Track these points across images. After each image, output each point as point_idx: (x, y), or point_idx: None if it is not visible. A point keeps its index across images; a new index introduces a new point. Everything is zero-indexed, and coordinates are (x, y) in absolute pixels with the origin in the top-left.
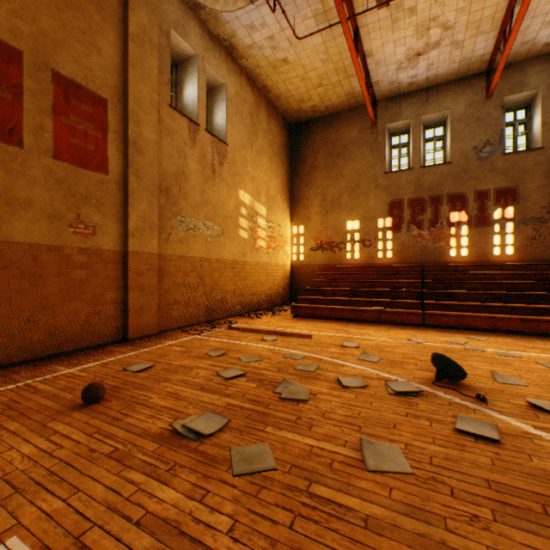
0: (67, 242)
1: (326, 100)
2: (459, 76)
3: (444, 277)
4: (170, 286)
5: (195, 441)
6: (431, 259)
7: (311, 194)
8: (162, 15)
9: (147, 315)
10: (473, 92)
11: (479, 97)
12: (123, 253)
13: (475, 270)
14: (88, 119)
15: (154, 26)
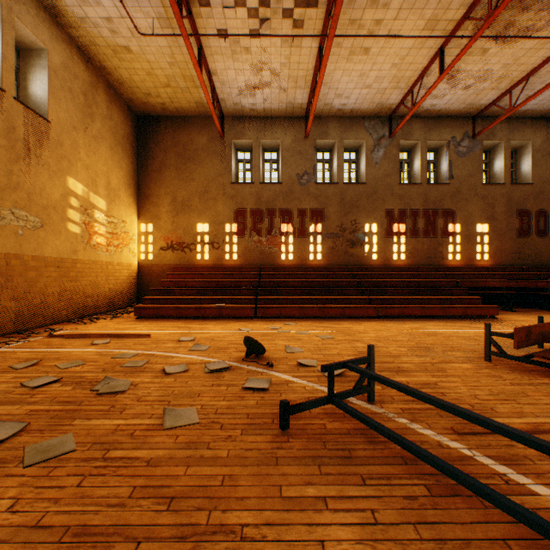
0: None
1: (177, 101)
2: (287, 115)
3: (276, 276)
4: None
5: None
6: (268, 261)
7: (161, 192)
8: None
9: None
10: (297, 130)
11: (300, 135)
12: None
13: (298, 271)
14: None
15: None
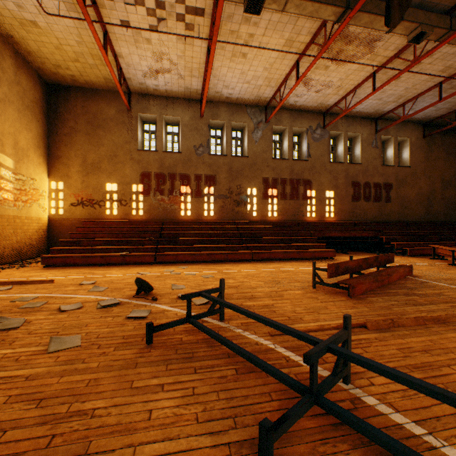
0: None
1: (86, 75)
2: (186, 97)
3: (176, 229)
4: None
5: None
6: (170, 217)
7: (72, 154)
8: None
9: None
10: (194, 110)
11: (197, 115)
12: None
13: (194, 225)
14: None
15: None
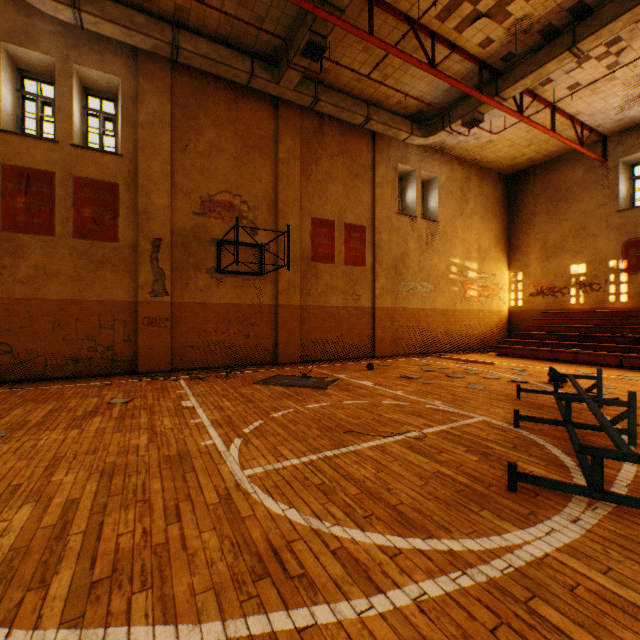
0: (349, 304)
1: (542, 151)
2: None
3: None
4: (397, 327)
5: (408, 378)
6: None
7: (530, 241)
8: (393, 159)
9: (384, 344)
10: None
11: None
12: (372, 308)
13: None
14: (357, 240)
15: (388, 171)
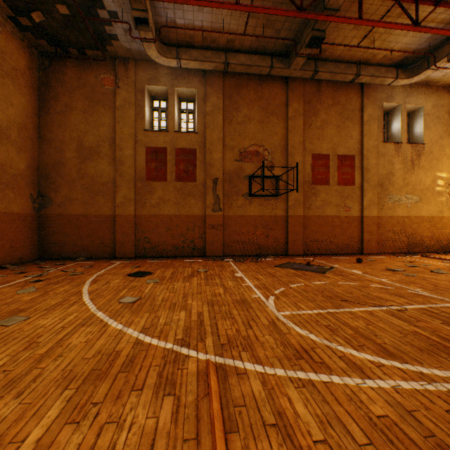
0: (341, 214)
1: None
2: None
3: None
4: (383, 231)
5: (392, 271)
6: None
7: None
8: (379, 100)
9: (371, 244)
10: None
11: None
12: (360, 216)
13: None
14: (347, 166)
15: (374, 110)
